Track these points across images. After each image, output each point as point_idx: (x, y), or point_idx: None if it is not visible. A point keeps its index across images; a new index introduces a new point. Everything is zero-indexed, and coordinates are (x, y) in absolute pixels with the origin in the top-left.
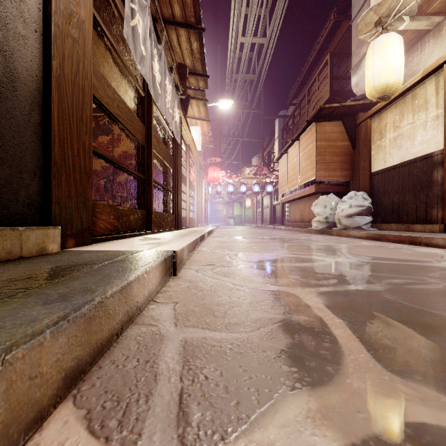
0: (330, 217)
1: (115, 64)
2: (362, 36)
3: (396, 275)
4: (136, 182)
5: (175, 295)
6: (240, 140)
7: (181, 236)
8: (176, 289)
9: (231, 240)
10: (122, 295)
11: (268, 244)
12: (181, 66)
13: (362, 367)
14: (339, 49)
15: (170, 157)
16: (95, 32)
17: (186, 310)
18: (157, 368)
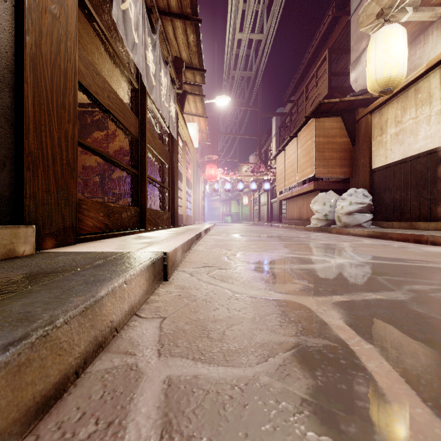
0: (329, 215)
1: (108, 56)
2: (363, 29)
3: (415, 280)
4: (131, 178)
5: (163, 307)
6: (237, 138)
7: (176, 234)
8: (165, 298)
9: (229, 238)
10: (85, 317)
11: (267, 242)
12: (177, 60)
13: (427, 436)
14: (337, 46)
15: (166, 152)
16: (86, 21)
17: (174, 329)
18: (121, 438)
